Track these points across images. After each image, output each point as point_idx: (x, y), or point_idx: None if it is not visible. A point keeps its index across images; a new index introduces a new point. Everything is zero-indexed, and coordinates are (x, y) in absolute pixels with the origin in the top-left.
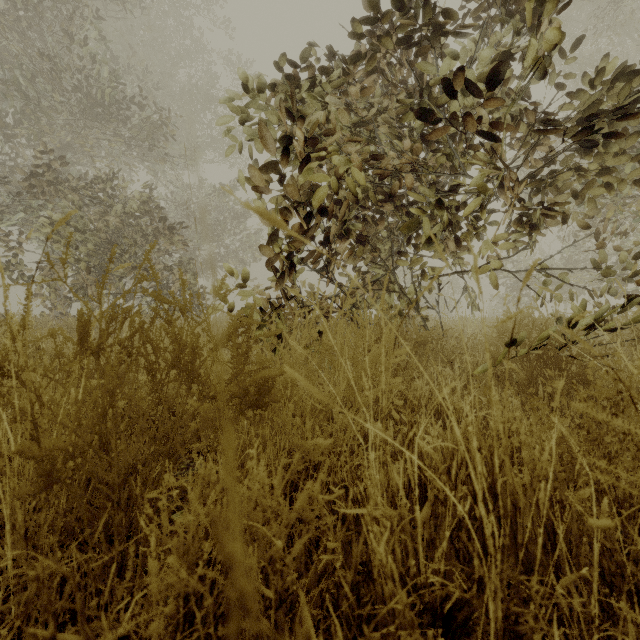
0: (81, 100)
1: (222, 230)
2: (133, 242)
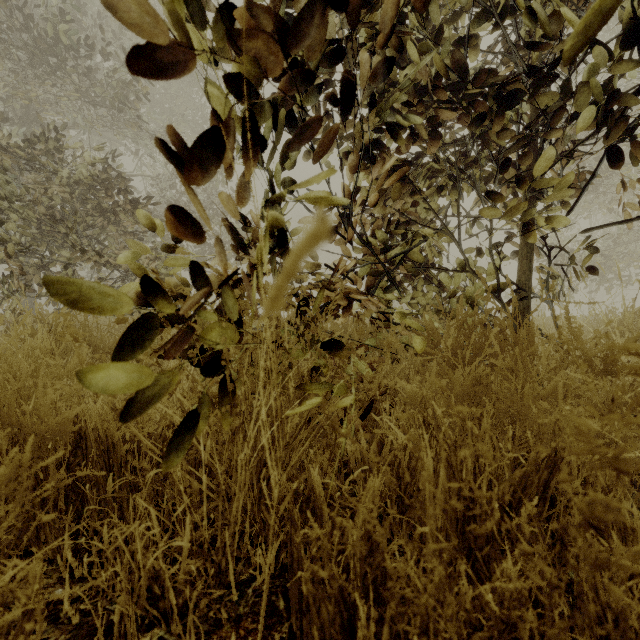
0: (27, 46)
1: (212, 218)
2: (92, 222)
